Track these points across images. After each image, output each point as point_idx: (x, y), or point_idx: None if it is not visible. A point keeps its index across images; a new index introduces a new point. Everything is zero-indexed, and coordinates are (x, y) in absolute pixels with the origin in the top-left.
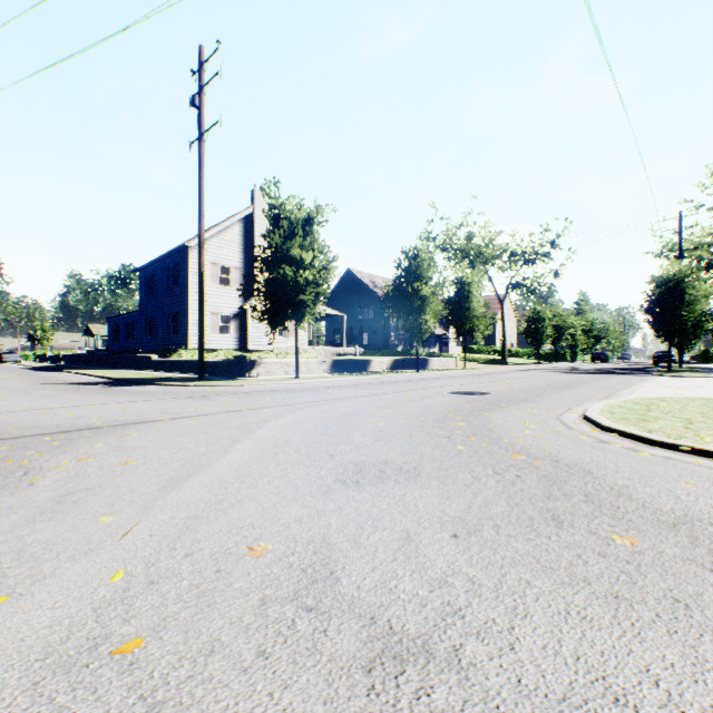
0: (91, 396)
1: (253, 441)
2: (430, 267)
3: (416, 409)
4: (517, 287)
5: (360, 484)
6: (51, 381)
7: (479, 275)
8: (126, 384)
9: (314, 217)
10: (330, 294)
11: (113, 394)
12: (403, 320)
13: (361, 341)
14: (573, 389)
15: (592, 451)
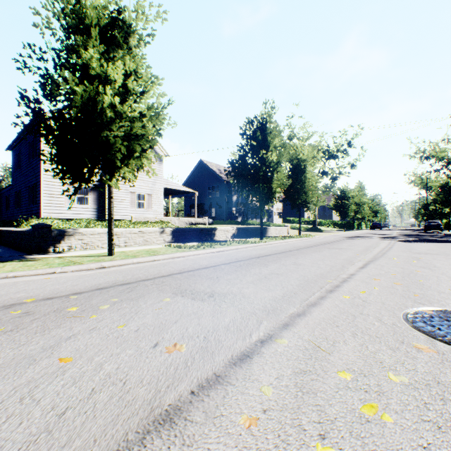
0: None
1: None
2: (275, 136)
3: None
4: (325, 175)
5: None
6: None
7: (314, 152)
8: None
9: (124, 8)
10: (187, 179)
11: None
12: (248, 189)
13: (210, 214)
14: None
15: None
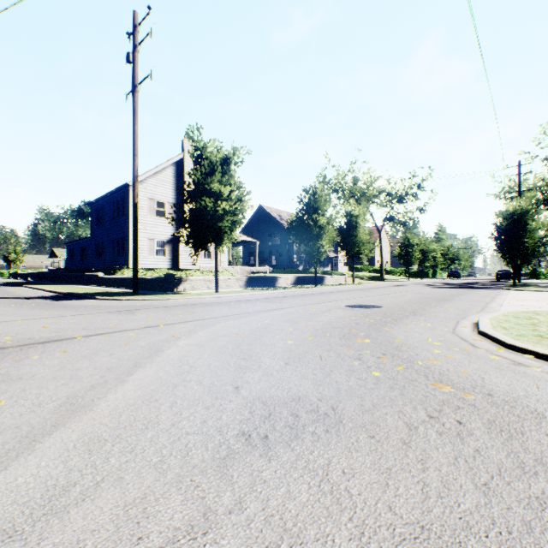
0: (28, 310)
1: (156, 366)
2: (326, 202)
3: (320, 323)
4: (392, 220)
5: (269, 441)
6: (6, 295)
7: (364, 209)
8: (69, 298)
9: (231, 157)
10: (246, 225)
11: (48, 309)
12: (304, 245)
13: (270, 262)
14: (449, 302)
15: (517, 378)
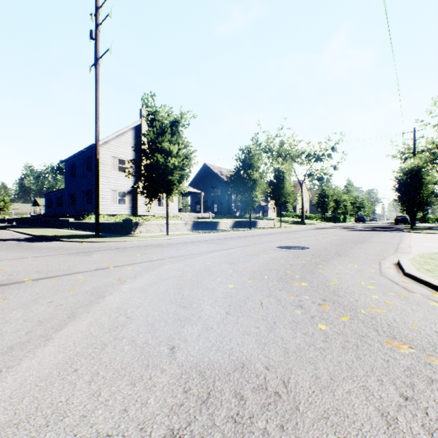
0: None
1: (90, 318)
2: (259, 160)
3: (257, 265)
4: (311, 176)
5: None
6: None
7: (290, 166)
8: (39, 240)
9: (179, 120)
10: (193, 179)
11: (15, 250)
12: (241, 195)
13: (213, 209)
14: (364, 243)
15: None
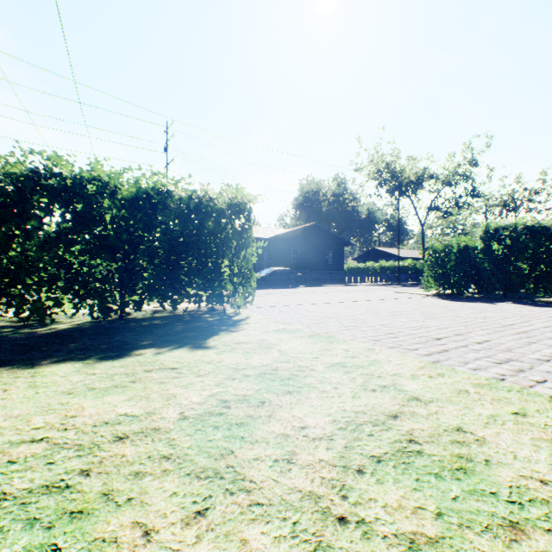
0: None
1: None
2: None
3: None
4: None
5: None
6: None
7: None
8: None
9: None
10: None
11: None
12: None
13: None
14: None
15: None
